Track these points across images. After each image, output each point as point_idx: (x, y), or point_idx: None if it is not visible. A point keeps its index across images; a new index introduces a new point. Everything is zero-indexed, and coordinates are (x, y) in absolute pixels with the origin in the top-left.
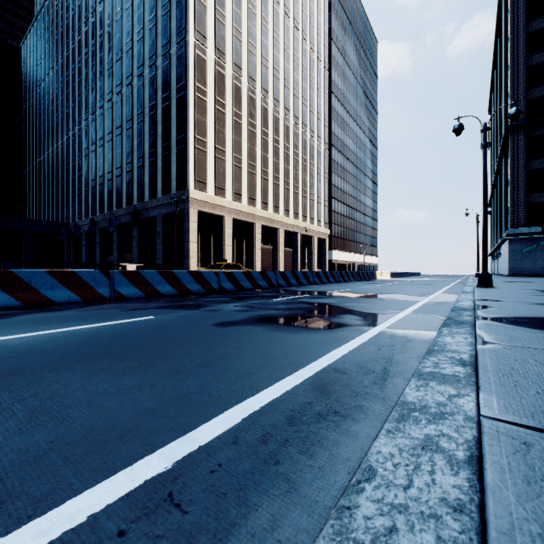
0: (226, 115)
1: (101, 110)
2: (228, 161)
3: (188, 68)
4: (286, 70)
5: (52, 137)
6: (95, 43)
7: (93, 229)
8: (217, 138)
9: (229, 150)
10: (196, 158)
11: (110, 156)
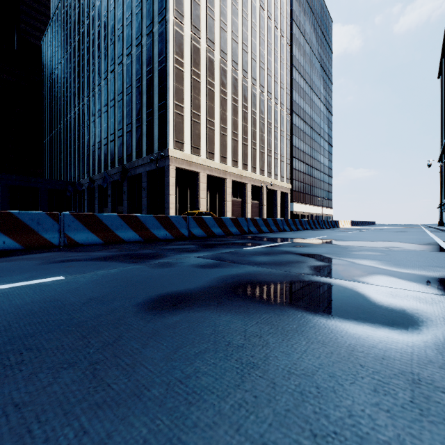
0: (201, 83)
1: (99, 87)
2: (202, 124)
3: (167, 43)
4: (254, 45)
5: (63, 113)
6: (94, 32)
7: (92, 186)
8: (193, 104)
9: (203, 115)
10: (175, 121)
11: (106, 125)
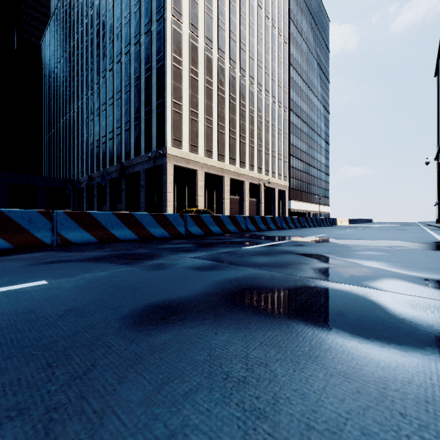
0: (199, 82)
1: (97, 85)
2: (200, 122)
3: (166, 41)
4: (251, 44)
5: (62, 111)
6: (93, 31)
7: (90, 184)
8: (191, 102)
9: (201, 113)
10: (173, 119)
11: (104, 123)
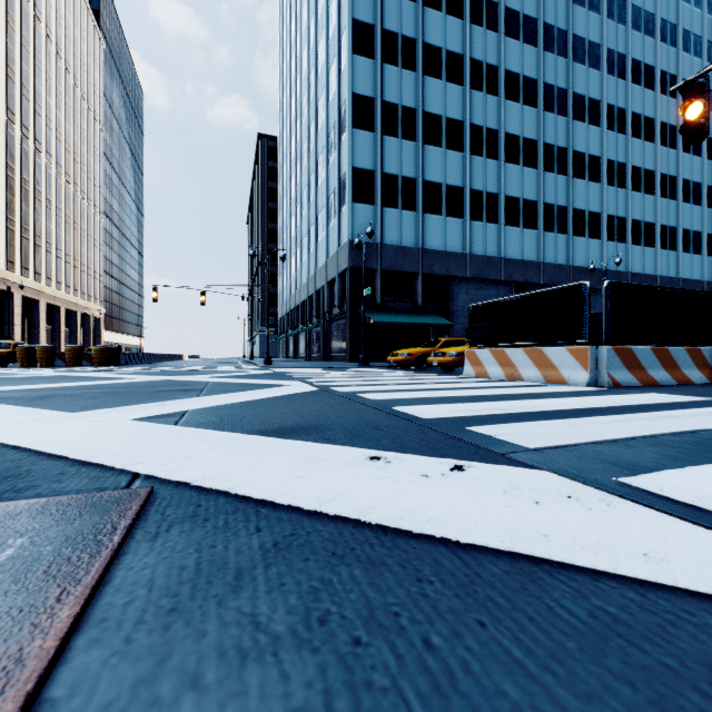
0: (16, 181)
1: None
2: (17, 231)
3: None
4: (68, 132)
5: None
6: None
7: None
8: (9, 208)
9: (18, 220)
10: None
11: None
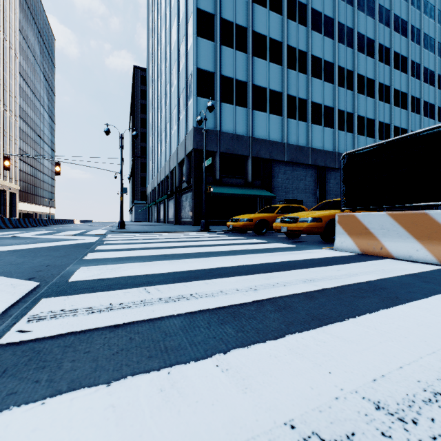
0: None
1: None
2: None
3: None
4: None
5: None
6: None
7: None
8: None
9: None
10: None
11: None
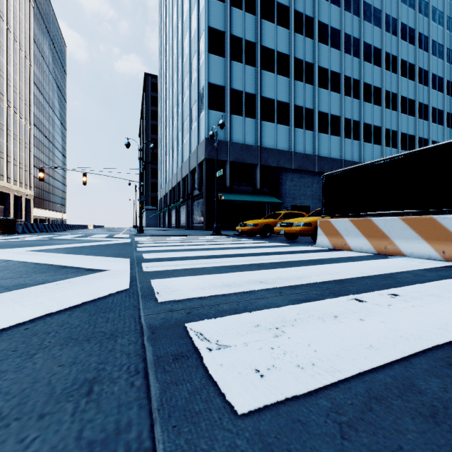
0: None
1: None
2: None
3: None
4: (2, 63)
5: None
6: None
7: None
8: None
9: None
10: None
11: None
